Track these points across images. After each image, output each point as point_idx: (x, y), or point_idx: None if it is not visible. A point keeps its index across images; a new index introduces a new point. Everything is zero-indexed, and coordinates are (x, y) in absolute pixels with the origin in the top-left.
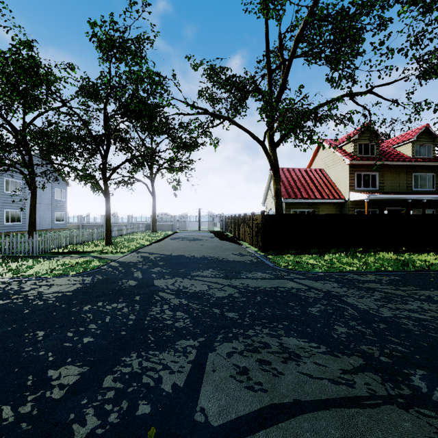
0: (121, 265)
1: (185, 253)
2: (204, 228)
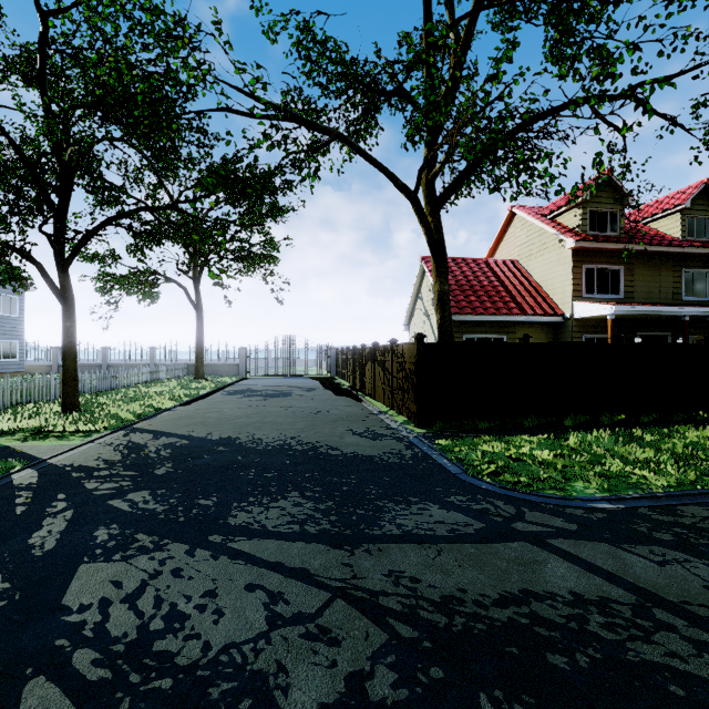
0: (38, 484)
1: (242, 432)
2: (298, 371)
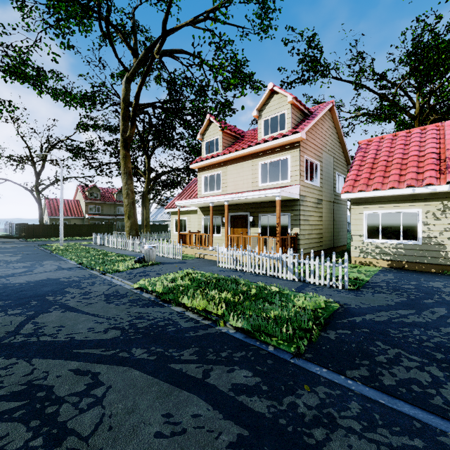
0: None
1: None
2: None
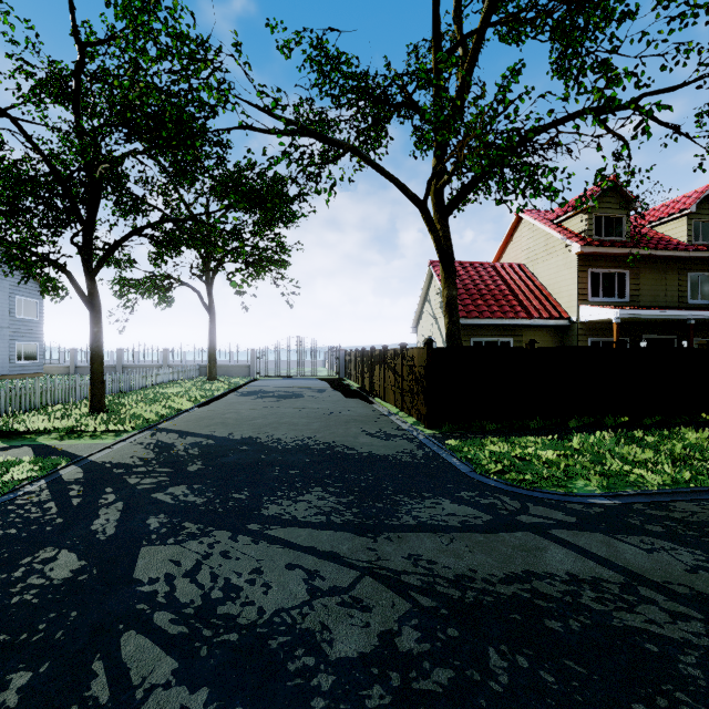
0: (85, 479)
1: (262, 432)
2: (306, 372)
